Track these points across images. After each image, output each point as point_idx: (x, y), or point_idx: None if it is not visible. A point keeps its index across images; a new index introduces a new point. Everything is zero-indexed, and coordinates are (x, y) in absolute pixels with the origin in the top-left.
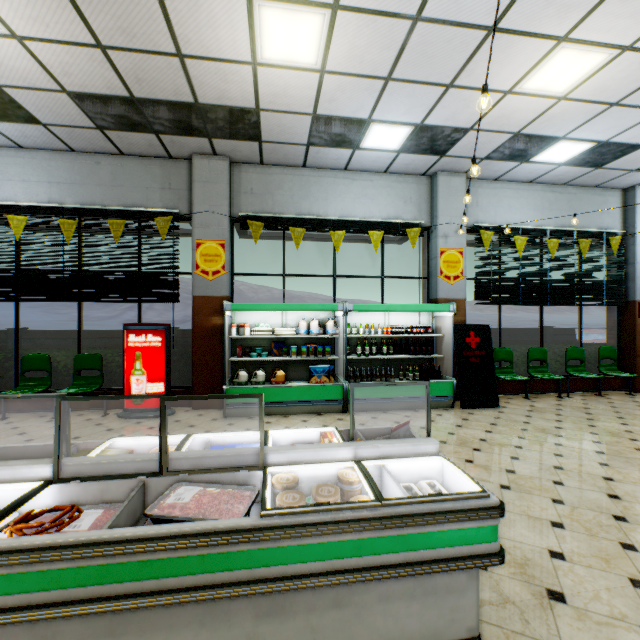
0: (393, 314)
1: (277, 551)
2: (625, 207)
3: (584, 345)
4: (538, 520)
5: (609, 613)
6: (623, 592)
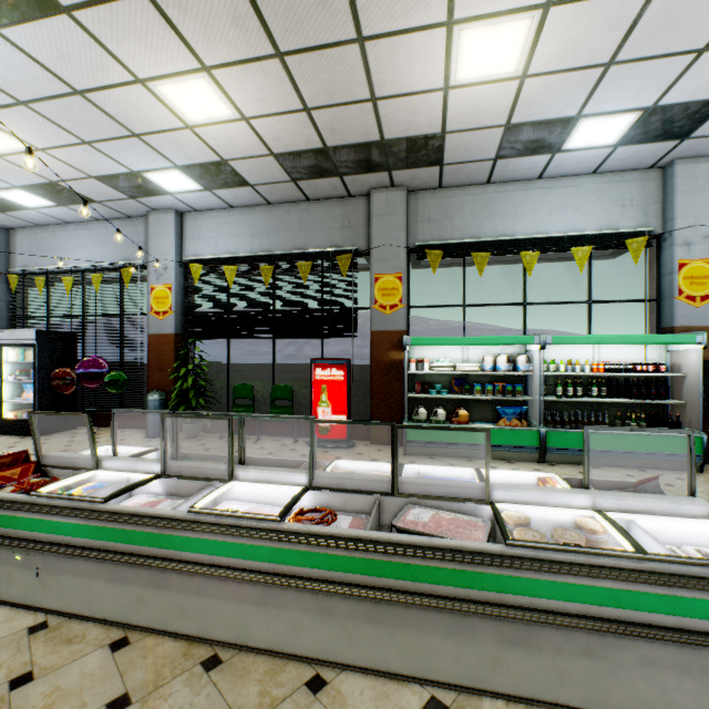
0: (605, 347)
1: (524, 582)
2: None
3: None
4: None
5: None
6: None
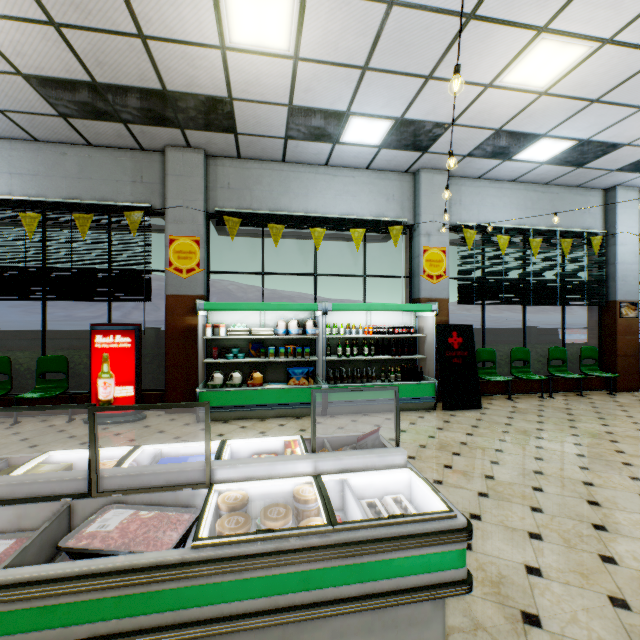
0: (375, 314)
1: (210, 588)
2: (606, 207)
3: (566, 345)
4: (515, 531)
5: (587, 638)
6: (602, 613)
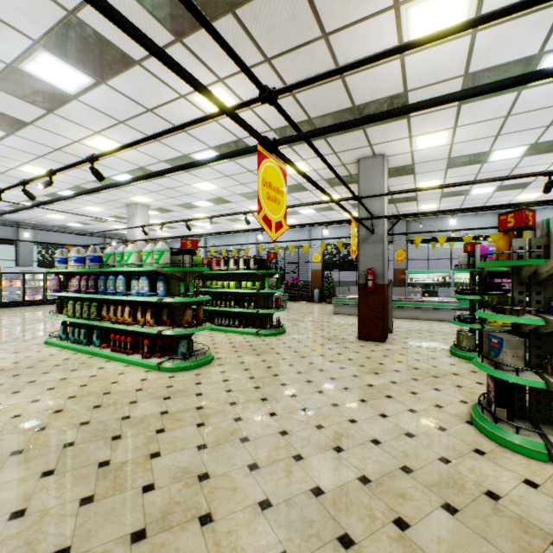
0: None
1: (423, 304)
2: None
3: None
4: None
5: None
6: None
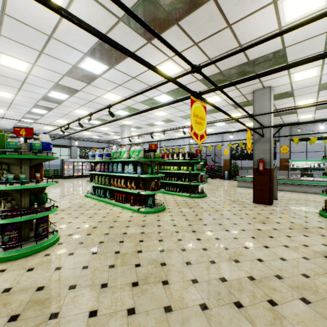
0: None
1: (301, 182)
2: None
3: None
4: None
5: None
6: None
